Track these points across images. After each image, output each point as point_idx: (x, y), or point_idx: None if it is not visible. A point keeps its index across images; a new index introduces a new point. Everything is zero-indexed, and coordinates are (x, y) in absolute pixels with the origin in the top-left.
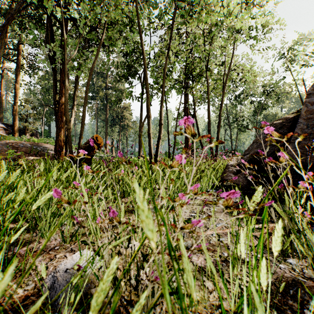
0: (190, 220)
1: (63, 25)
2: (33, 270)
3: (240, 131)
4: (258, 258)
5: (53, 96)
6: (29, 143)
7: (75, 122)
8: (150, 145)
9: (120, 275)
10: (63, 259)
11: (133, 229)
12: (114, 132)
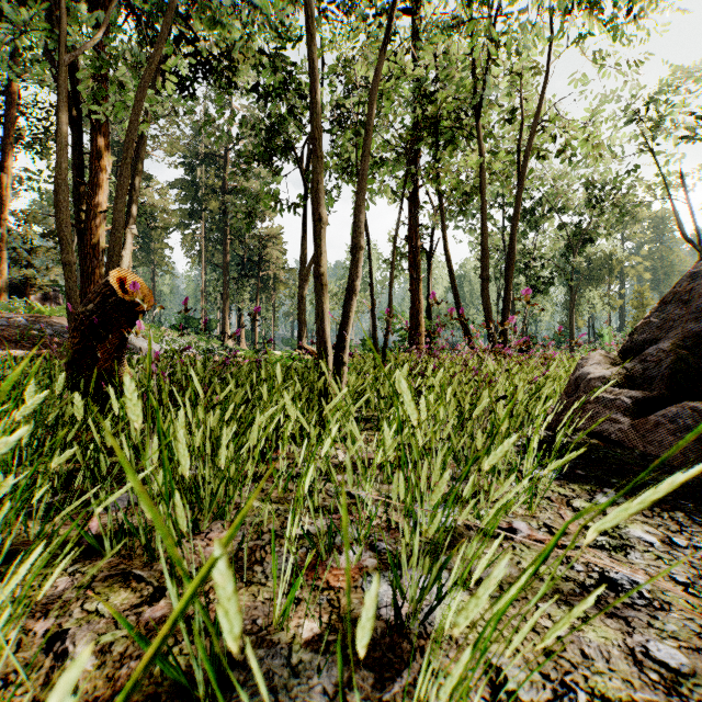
0: None
1: None
2: None
3: (535, 291)
4: None
5: (74, 193)
6: (27, 317)
7: (153, 271)
8: (320, 314)
9: None
10: None
11: None
12: (243, 294)
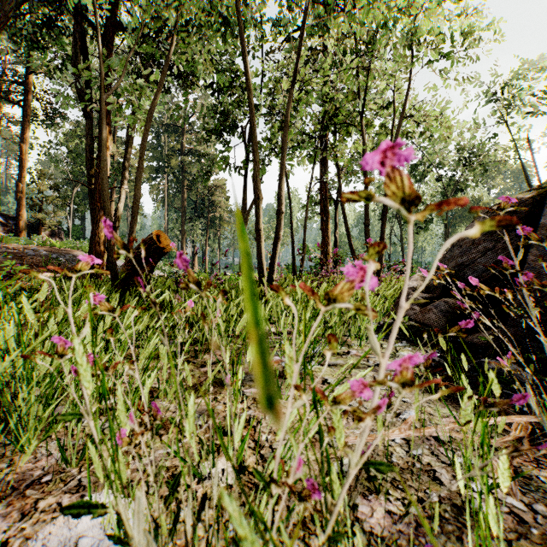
0: (383, 465)
1: (98, 30)
2: None
3: (418, 228)
4: (512, 508)
5: (86, 164)
6: (45, 249)
7: (128, 213)
8: (260, 252)
9: None
10: (52, 515)
11: (222, 426)
12: (196, 230)
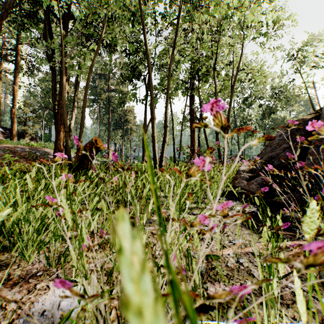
0: (215, 255)
1: (60, 20)
2: (3, 308)
3: (248, 135)
4: (291, 288)
5: (52, 98)
6: (28, 147)
7: (76, 126)
8: (154, 149)
9: (115, 316)
10: (44, 291)
11: None
12: (116, 136)
